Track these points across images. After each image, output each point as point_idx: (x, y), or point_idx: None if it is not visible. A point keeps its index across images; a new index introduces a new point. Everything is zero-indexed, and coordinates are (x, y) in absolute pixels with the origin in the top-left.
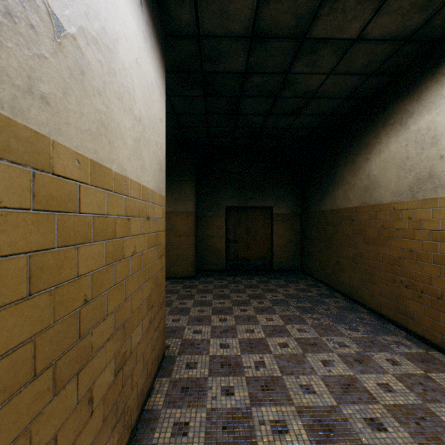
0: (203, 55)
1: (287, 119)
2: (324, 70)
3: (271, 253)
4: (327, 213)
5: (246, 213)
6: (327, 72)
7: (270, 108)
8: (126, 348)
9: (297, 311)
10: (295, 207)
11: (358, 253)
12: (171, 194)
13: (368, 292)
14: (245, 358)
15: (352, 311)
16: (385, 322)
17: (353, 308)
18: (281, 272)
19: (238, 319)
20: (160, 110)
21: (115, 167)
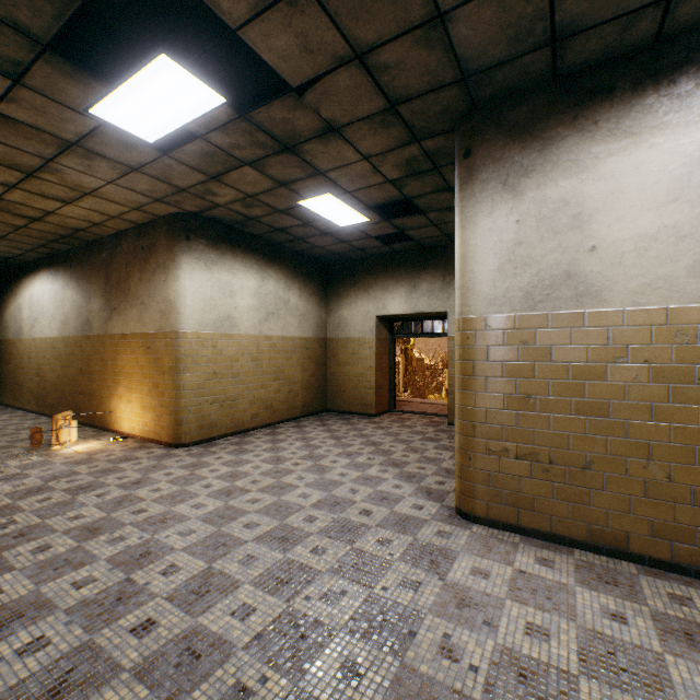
0: None
1: None
2: None
3: None
4: None
5: None
6: None
7: None
8: None
9: None
10: None
11: (3, 371)
12: None
13: (7, 394)
14: None
15: None
16: (10, 408)
17: None
18: None
19: None
20: None
21: None
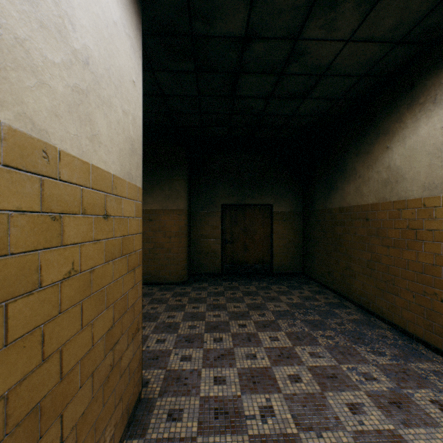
0: (192, 10)
1: (291, 104)
2: (342, 35)
3: (271, 255)
4: (334, 211)
5: (243, 212)
6: (345, 38)
7: (273, 89)
8: (48, 442)
9: (305, 327)
10: (296, 205)
11: (374, 257)
12: (160, 190)
13: (389, 303)
14: (246, 401)
15: (370, 325)
16: (413, 342)
17: (370, 322)
18: (281, 275)
19: (236, 338)
20: (133, 69)
21: (7, 116)
